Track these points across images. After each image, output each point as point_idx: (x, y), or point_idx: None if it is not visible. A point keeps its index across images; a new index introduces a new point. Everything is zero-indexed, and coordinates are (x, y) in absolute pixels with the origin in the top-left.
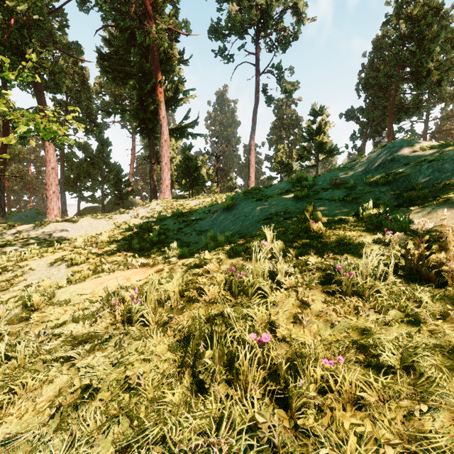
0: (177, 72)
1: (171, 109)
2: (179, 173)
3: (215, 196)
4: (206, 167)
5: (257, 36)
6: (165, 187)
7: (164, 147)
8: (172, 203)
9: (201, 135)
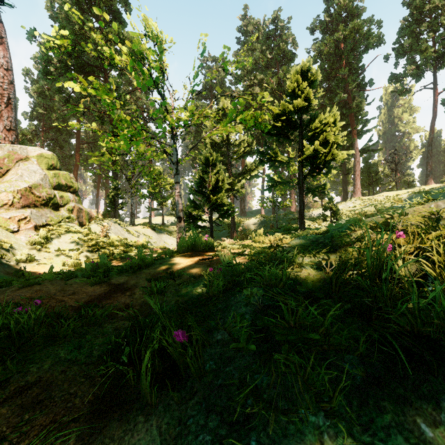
0: (363, 114)
1: (358, 138)
2: (362, 178)
3: (395, 192)
4: (381, 166)
5: (434, 67)
6: (357, 189)
7: (356, 165)
8: (364, 199)
9: (380, 149)
